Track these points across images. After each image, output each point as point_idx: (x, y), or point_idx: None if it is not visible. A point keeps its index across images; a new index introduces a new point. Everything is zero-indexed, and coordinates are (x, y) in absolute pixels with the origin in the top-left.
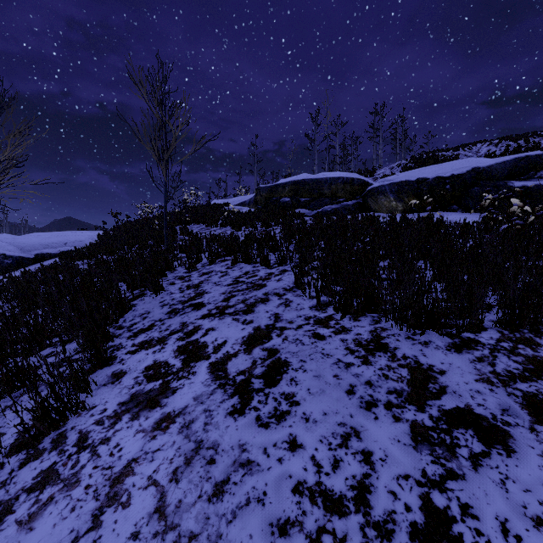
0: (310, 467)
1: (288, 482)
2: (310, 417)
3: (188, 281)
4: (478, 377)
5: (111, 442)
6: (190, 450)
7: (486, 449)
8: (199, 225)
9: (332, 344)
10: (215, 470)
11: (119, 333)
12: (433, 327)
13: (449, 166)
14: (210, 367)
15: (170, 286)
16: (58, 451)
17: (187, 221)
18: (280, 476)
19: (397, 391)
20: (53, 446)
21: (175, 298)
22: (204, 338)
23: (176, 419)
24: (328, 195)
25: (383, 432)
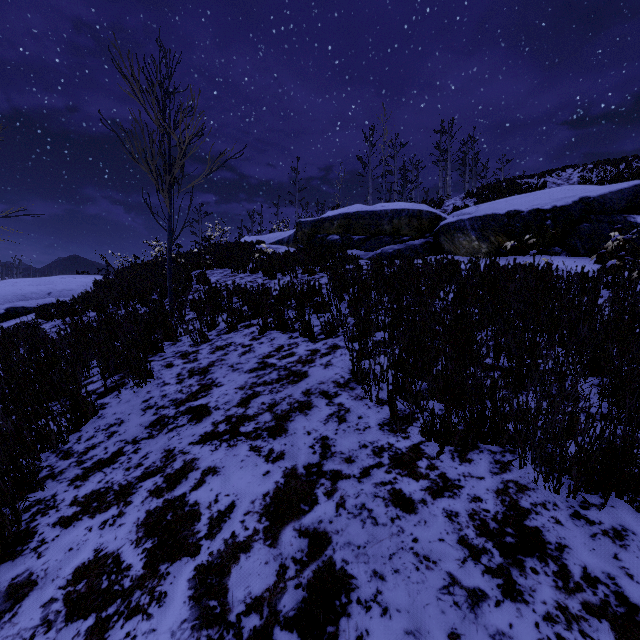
0: None
1: None
2: None
3: (193, 361)
4: None
5: None
6: None
7: None
8: (223, 269)
9: (430, 527)
10: None
11: (60, 469)
12: (619, 491)
13: (546, 196)
14: (195, 582)
15: (166, 370)
16: None
17: (208, 265)
18: None
19: None
20: None
21: (167, 393)
22: (197, 492)
23: None
24: (389, 232)
25: None
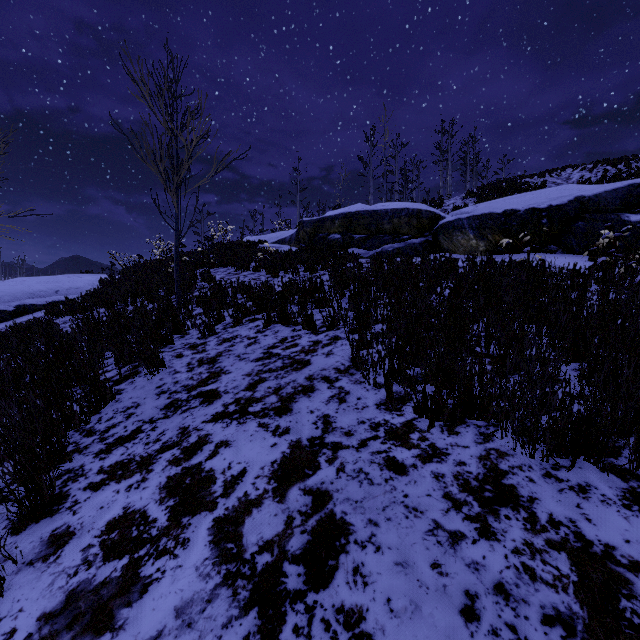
0: None
1: None
2: None
3: (202, 352)
4: None
5: None
6: None
7: None
8: (227, 268)
9: (419, 485)
10: None
11: (85, 445)
12: (586, 454)
13: (543, 195)
14: (214, 530)
15: (176, 360)
16: None
17: (212, 264)
18: None
19: (562, 617)
20: None
21: (179, 380)
22: (212, 461)
23: None
24: (389, 231)
25: None
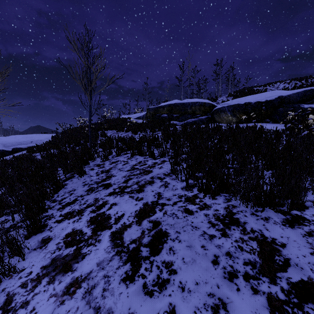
0: None
1: None
2: (186, 287)
3: (102, 167)
4: (312, 251)
5: (29, 306)
6: None
7: None
8: (112, 130)
9: (198, 218)
10: None
11: (52, 206)
12: (269, 205)
13: (263, 95)
14: (111, 236)
15: (91, 171)
16: None
17: (105, 128)
18: None
19: (251, 262)
20: None
21: (93, 179)
22: (109, 211)
23: (82, 284)
24: (190, 113)
25: (245, 304)
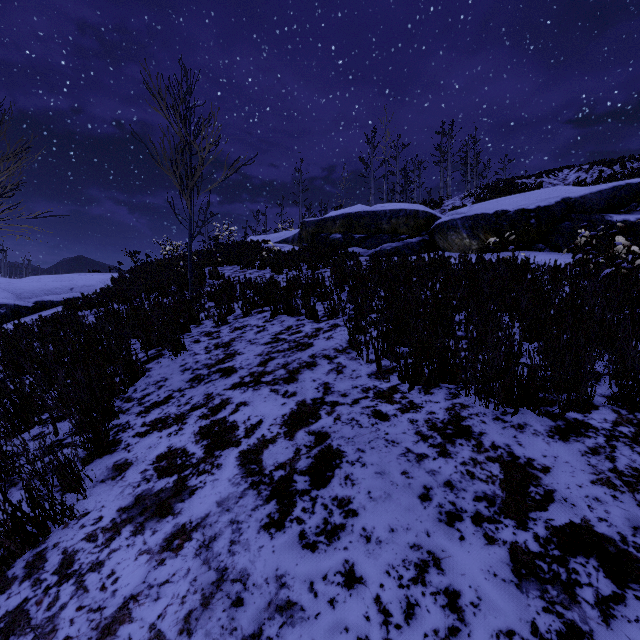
0: (373, 615)
1: (344, 638)
2: (373, 535)
3: (217, 338)
4: (595, 478)
5: (104, 568)
6: (209, 582)
7: (618, 590)
8: (233, 266)
9: (398, 427)
10: (242, 616)
11: (127, 408)
12: (528, 404)
13: (533, 196)
14: (241, 458)
15: (195, 344)
16: (32, 581)
17: (219, 262)
18: (332, 628)
19: (488, 497)
20: (26, 573)
21: (199, 360)
22: (234, 415)
23: (193, 534)
24: (388, 231)
25: (472, 560)
